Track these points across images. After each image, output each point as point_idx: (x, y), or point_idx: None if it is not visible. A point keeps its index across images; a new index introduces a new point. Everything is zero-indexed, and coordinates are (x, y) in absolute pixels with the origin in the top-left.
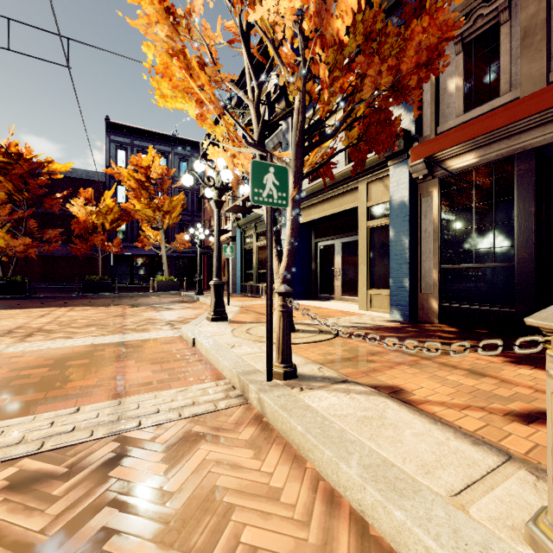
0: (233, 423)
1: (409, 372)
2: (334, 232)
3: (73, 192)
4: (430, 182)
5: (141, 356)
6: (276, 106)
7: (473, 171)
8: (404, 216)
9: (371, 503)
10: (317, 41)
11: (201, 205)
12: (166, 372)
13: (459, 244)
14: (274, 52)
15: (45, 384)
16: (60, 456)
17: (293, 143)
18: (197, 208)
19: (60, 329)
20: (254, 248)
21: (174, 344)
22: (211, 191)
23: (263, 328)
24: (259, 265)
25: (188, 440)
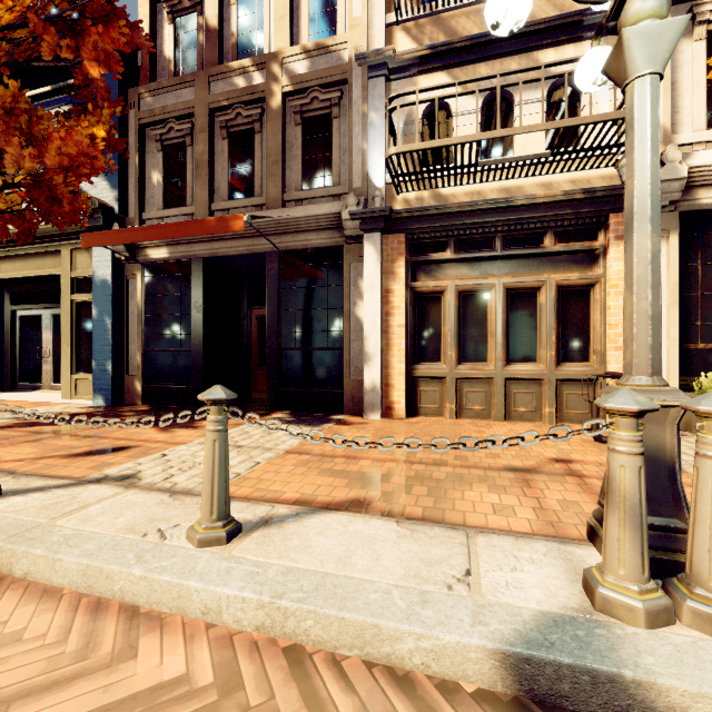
0: None
1: (21, 446)
2: (43, 300)
3: None
4: (135, 265)
5: None
6: None
7: (168, 264)
8: (107, 295)
9: None
10: None
11: None
12: None
13: (158, 329)
14: None
15: None
16: None
17: None
18: None
19: None
20: None
21: None
22: None
23: None
24: None
25: None
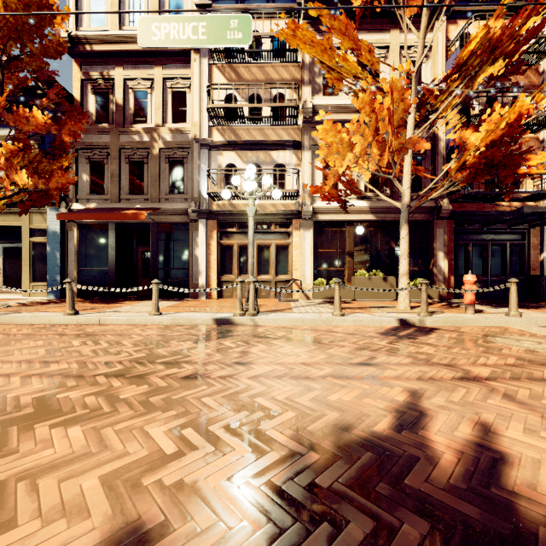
0: None
1: (51, 309)
2: None
3: None
4: (73, 224)
5: None
6: None
7: (94, 225)
8: (57, 240)
9: (34, 320)
10: (4, 173)
11: None
12: None
13: (87, 258)
14: None
15: None
16: None
17: None
18: None
19: None
20: None
21: None
22: None
23: None
24: None
25: None
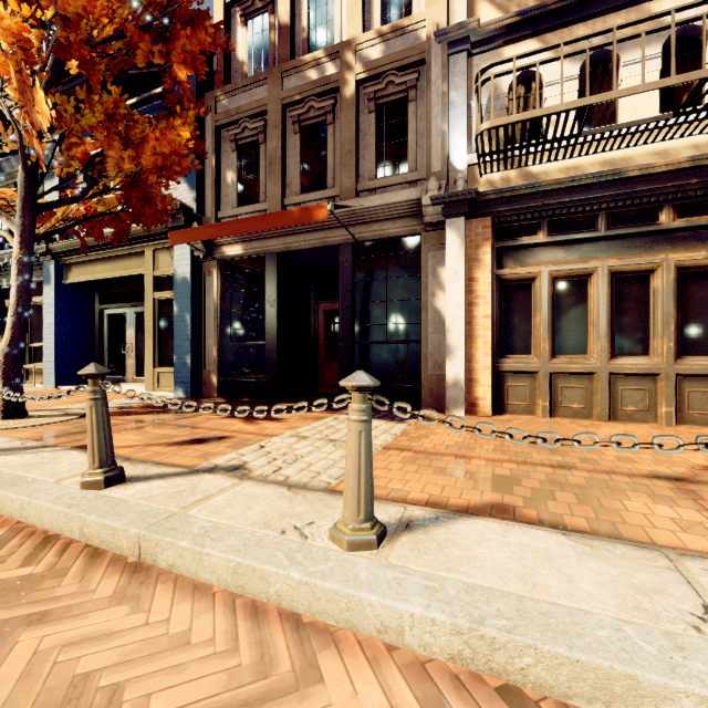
0: None
1: (126, 434)
2: (127, 299)
3: None
4: (212, 263)
5: None
6: None
7: (242, 261)
8: (187, 292)
9: None
10: (26, 116)
11: None
12: None
13: (233, 324)
14: None
15: None
16: None
17: (19, 196)
18: None
19: None
20: None
21: None
22: None
23: None
24: None
25: None
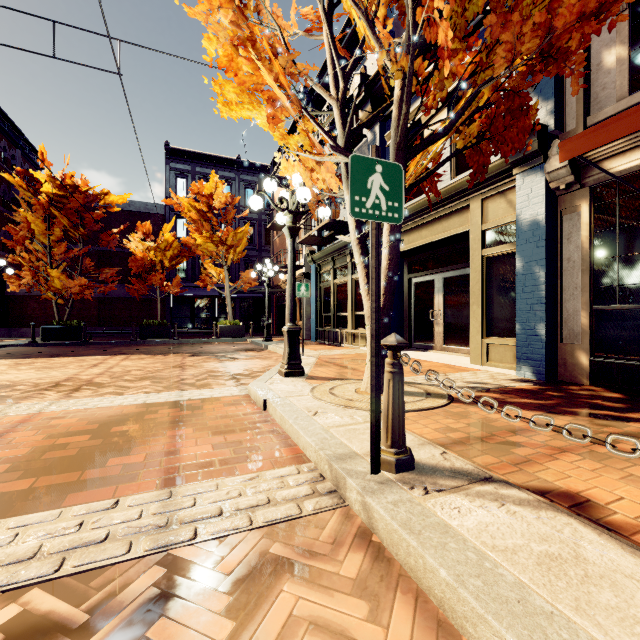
0: (328, 543)
1: (582, 466)
2: (434, 265)
3: (130, 227)
4: (577, 193)
5: (200, 422)
6: (359, 113)
7: None
8: (538, 240)
9: None
10: None
11: (269, 238)
12: (231, 448)
13: (622, 276)
14: (367, 27)
15: (82, 459)
16: (81, 587)
17: (392, 145)
18: (264, 242)
19: (111, 382)
20: (332, 286)
21: (240, 406)
22: (283, 216)
23: (351, 388)
24: (338, 307)
25: (264, 570)
